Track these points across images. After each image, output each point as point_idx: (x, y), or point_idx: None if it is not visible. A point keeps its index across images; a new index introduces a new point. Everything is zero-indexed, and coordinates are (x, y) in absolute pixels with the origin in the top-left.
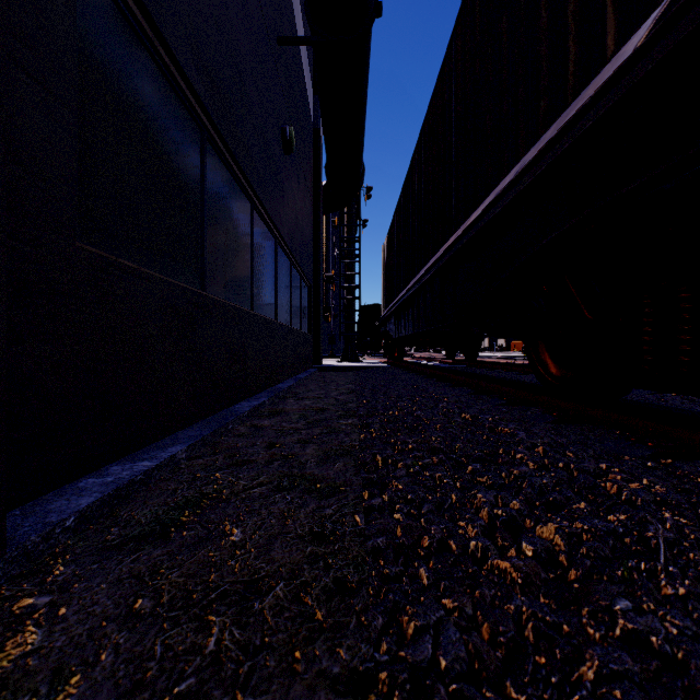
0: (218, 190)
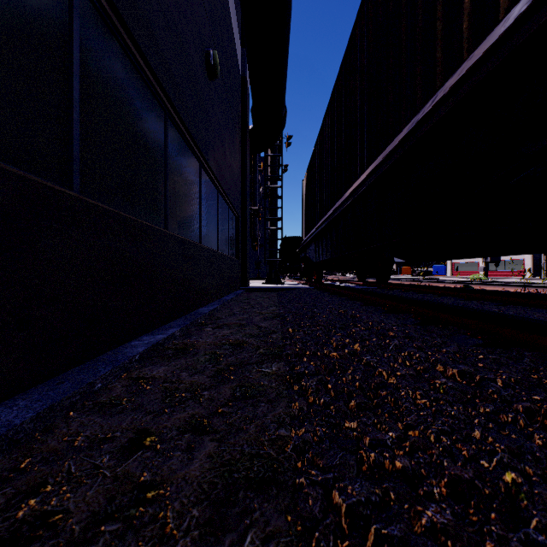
0: (107, 71)
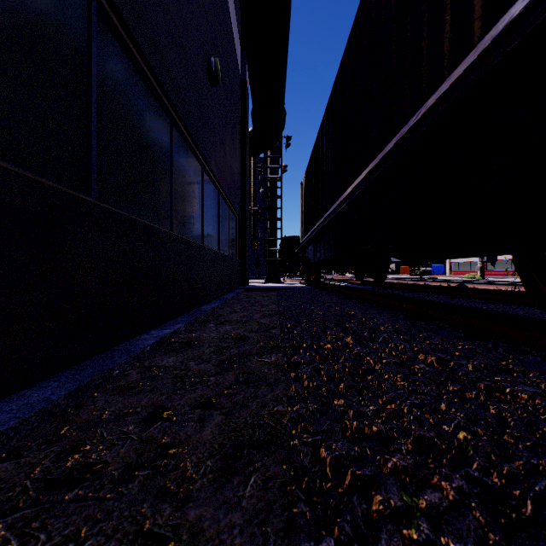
0: (119, 86)
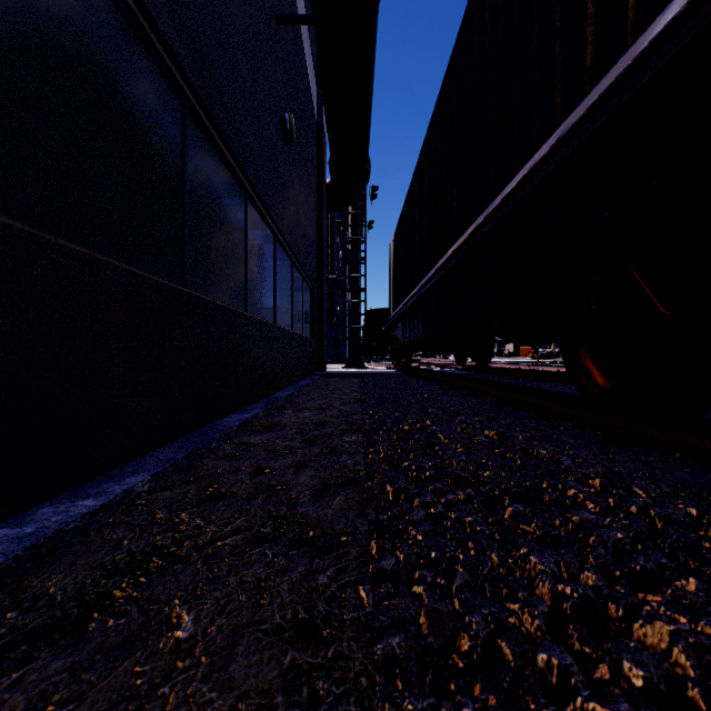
0: (204, 174)
